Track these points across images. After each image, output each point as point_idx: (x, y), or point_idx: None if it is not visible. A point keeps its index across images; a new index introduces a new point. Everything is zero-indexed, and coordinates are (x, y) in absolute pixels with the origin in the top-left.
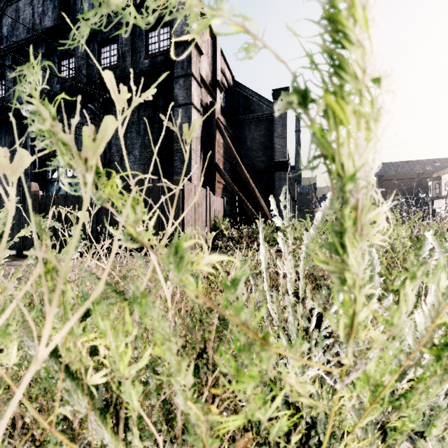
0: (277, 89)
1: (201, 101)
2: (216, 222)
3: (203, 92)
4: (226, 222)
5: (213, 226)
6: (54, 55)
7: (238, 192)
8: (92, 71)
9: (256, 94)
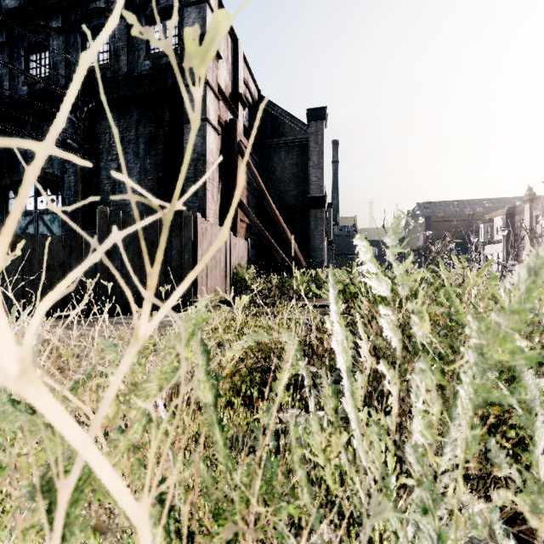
0: (312, 109)
1: (219, 117)
2: (238, 271)
3: (221, 107)
4: (251, 271)
5: (235, 275)
6: (20, 46)
7: (265, 234)
8: (73, 70)
9: (287, 113)
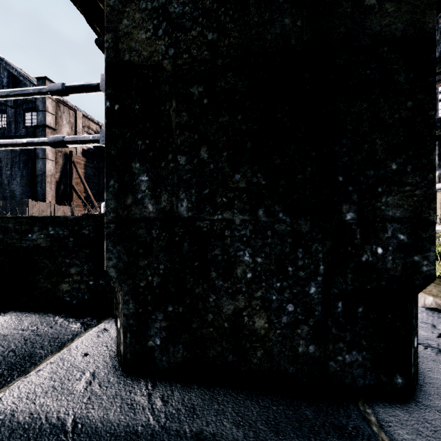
0: None
1: (60, 152)
2: None
3: None
4: None
5: None
6: None
7: (85, 203)
8: None
9: None
